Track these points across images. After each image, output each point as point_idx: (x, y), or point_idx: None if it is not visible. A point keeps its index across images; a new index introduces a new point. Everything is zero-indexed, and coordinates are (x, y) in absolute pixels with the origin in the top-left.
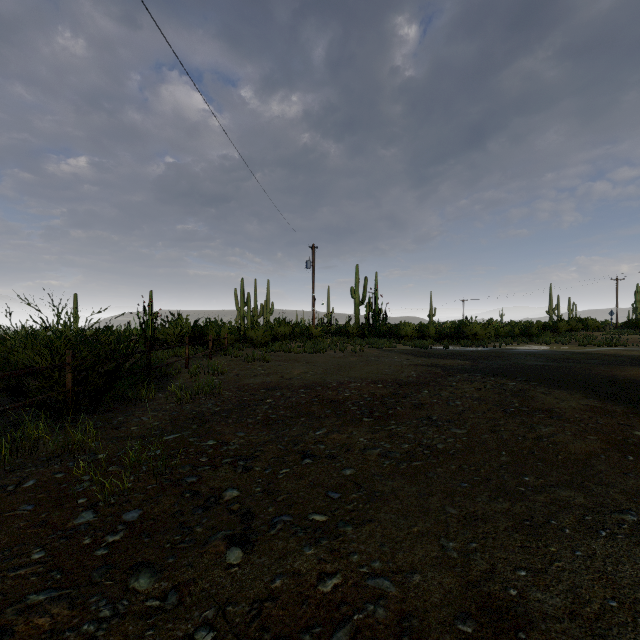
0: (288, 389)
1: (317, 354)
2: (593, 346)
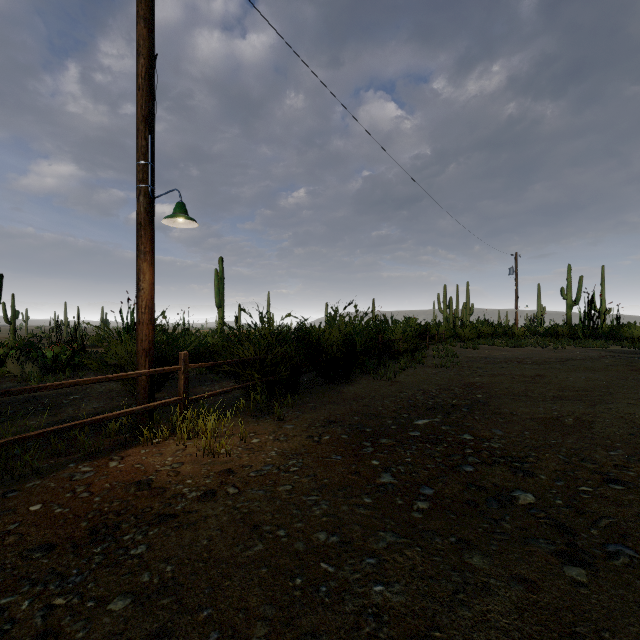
0: (494, 358)
1: (517, 348)
2: None
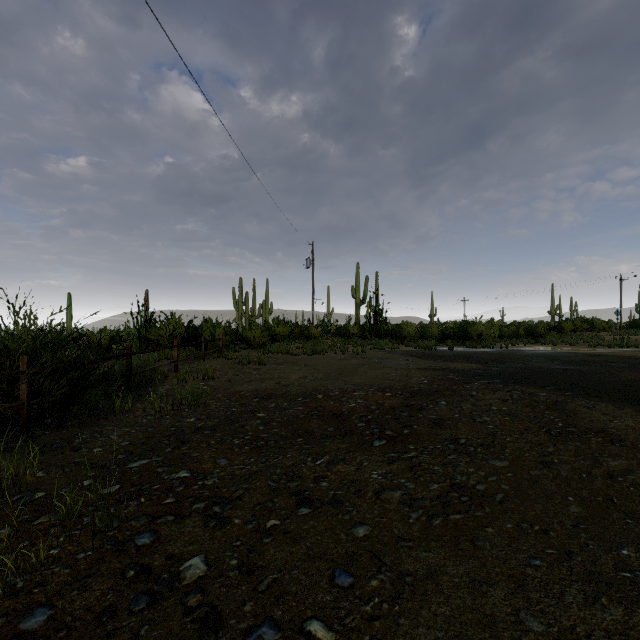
0: (284, 398)
1: (317, 356)
2: (603, 347)
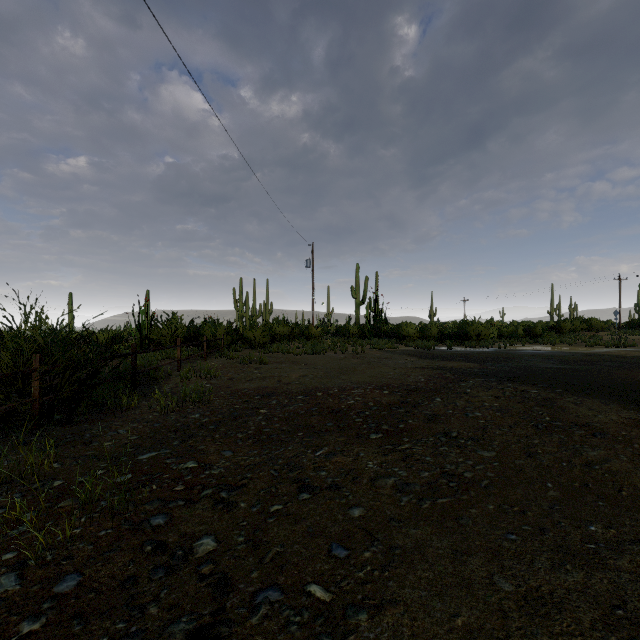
0: (285, 396)
1: (317, 355)
2: (600, 347)
